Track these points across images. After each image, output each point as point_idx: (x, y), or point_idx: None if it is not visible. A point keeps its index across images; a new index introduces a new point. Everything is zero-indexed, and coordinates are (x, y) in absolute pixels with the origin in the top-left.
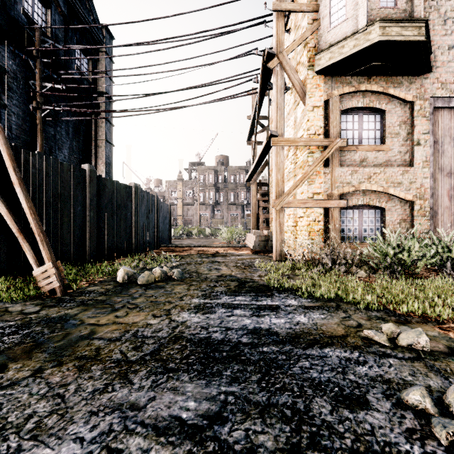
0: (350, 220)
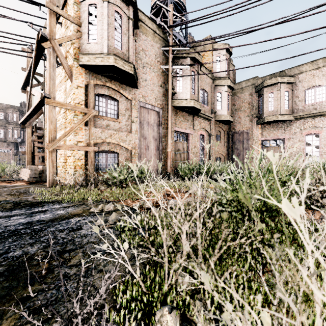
0: (101, 159)
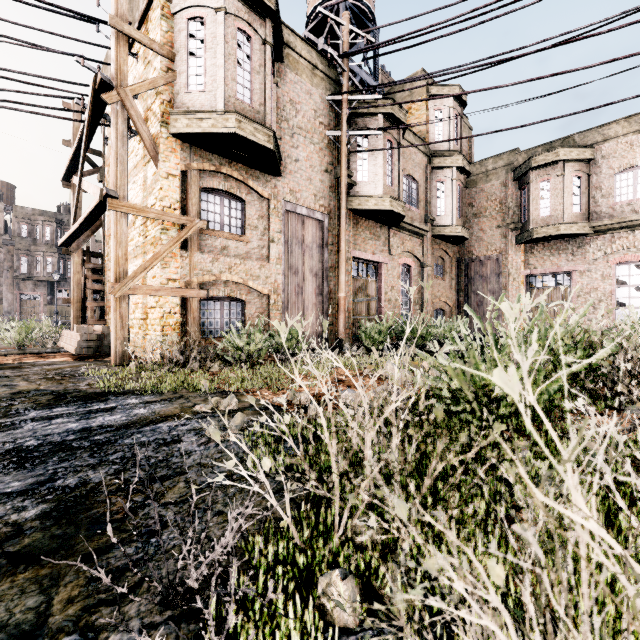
0: (212, 312)
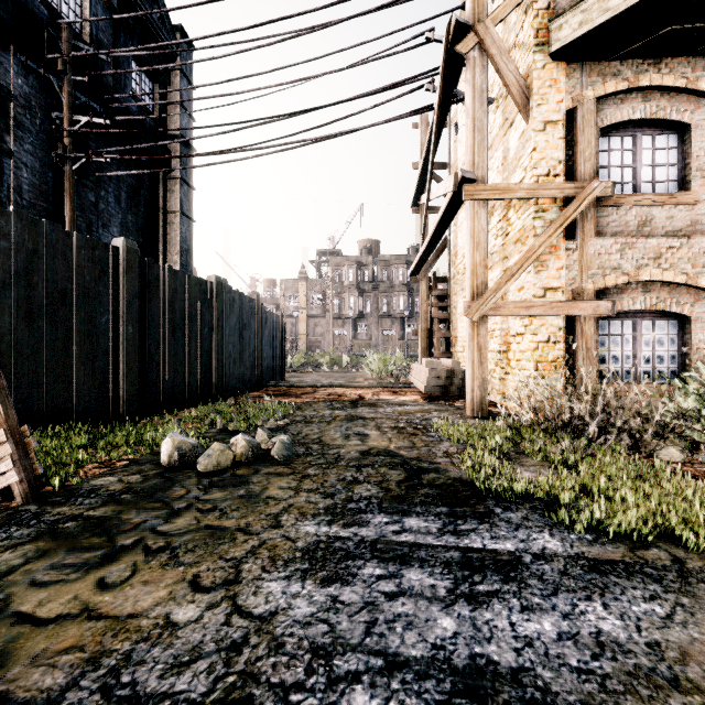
0: (617, 339)
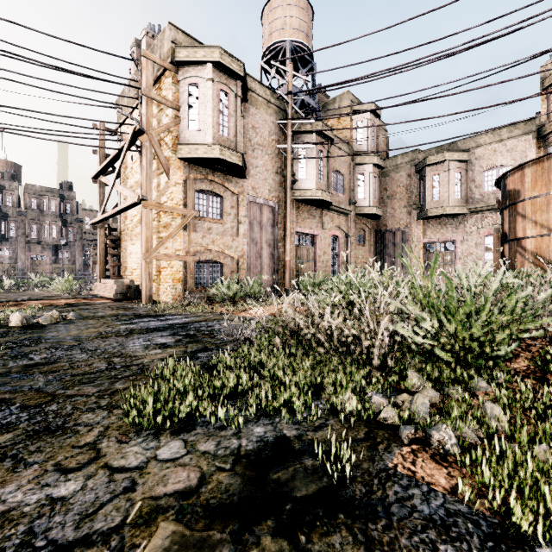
0: (201, 271)
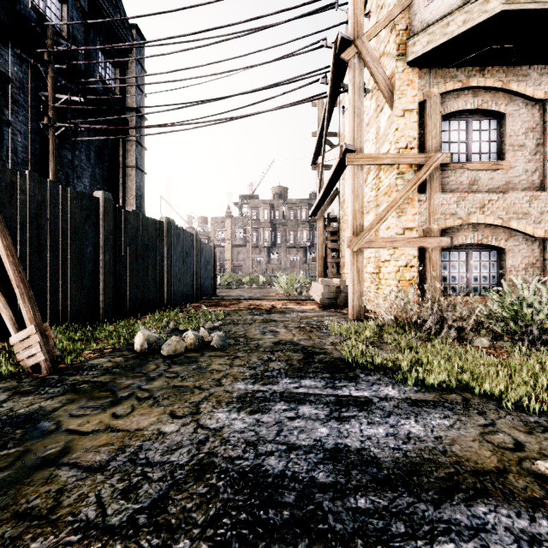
0: (455, 264)
